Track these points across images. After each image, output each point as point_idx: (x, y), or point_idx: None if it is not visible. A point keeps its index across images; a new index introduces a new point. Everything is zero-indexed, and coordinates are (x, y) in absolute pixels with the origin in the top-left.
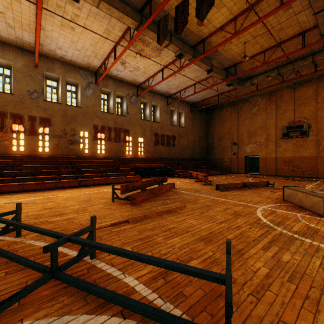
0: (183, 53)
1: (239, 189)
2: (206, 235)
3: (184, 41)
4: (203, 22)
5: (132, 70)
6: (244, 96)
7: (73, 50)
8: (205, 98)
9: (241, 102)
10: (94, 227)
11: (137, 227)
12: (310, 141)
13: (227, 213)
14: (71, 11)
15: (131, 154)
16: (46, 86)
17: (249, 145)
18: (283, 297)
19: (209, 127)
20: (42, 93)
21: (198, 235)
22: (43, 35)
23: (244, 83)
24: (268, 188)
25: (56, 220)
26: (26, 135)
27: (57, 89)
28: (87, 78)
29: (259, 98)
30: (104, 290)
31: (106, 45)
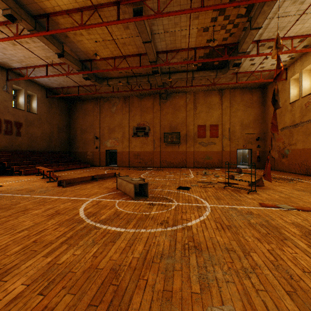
0: (17, 17)
1: (86, 182)
2: None
3: (19, 2)
4: None
5: None
6: (105, 95)
7: None
8: (64, 86)
9: (103, 99)
10: None
11: None
12: (150, 140)
13: (43, 215)
14: None
15: None
16: None
17: (110, 140)
18: None
19: (72, 119)
20: None
21: None
22: None
23: (102, 82)
24: (114, 178)
25: None
26: None
27: None
28: None
29: (118, 100)
30: None
31: None
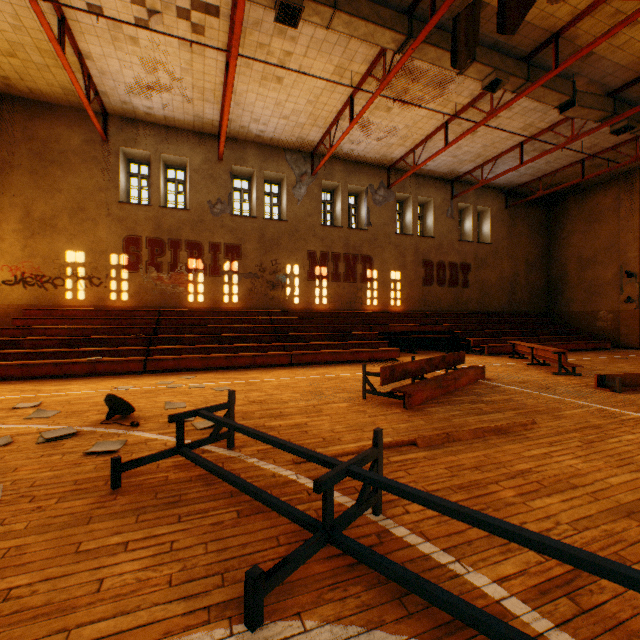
0: (502, 78)
1: None
2: (632, 502)
3: (504, 50)
4: None
5: (380, 137)
6: None
7: (277, 120)
8: (544, 174)
9: None
10: (379, 451)
11: (440, 458)
12: None
13: None
14: (279, 49)
15: (377, 304)
16: (233, 190)
17: None
18: None
19: (554, 240)
20: (228, 203)
21: (609, 499)
22: (232, 103)
23: None
24: None
25: (277, 425)
26: (206, 276)
27: (249, 194)
28: (297, 166)
29: None
30: (451, 597)
31: (335, 98)
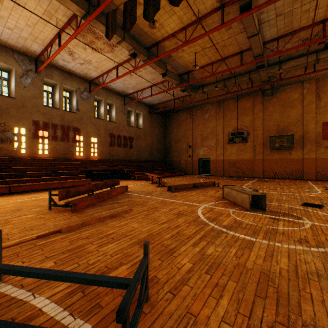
0: (137, 53)
1: (189, 190)
2: (144, 237)
3: (138, 41)
4: (155, 25)
5: (82, 63)
6: (198, 103)
7: (2, 28)
8: (162, 102)
9: (196, 108)
10: None
11: (71, 236)
12: (249, 146)
13: (171, 214)
14: None
15: (83, 155)
16: None
17: (202, 148)
18: (197, 289)
19: (167, 130)
20: None
21: (136, 238)
22: None
23: (197, 91)
24: (214, 187)
25: None
26: None
27: None
28: (24, 64)
29: (211, 106)
30: None
31: (48, 29)
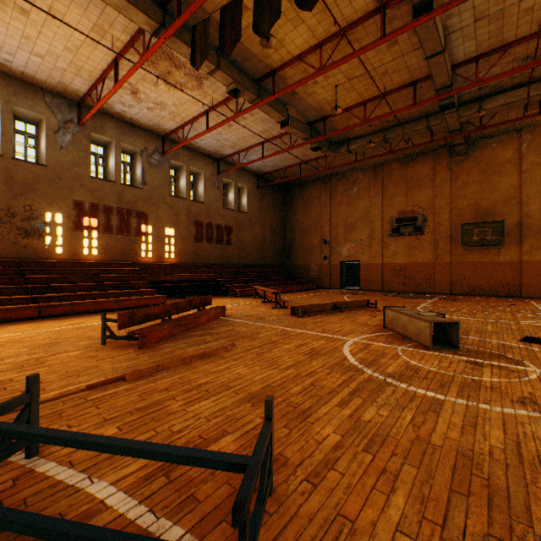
0: (240, 90)
1: (327, 313)
2: (258, 390)
3: (242, 69)
4: (271, 43)
5: (152, 107)
6: (339, 169)
7: (28, 55)
8: (280, 168)
9: (335, 177)
10: (35, 396)
11: (141, 387)
12: (426, 241)
13: (299, 353)
14: None
15: (152, 256)
16: None
17: (347, 245)
18: (351, 477)
19: (288, 215)
20: None
21: (246, 392)
22: None
23: (337, 149)
24: (367, 309)
25: None
26: None
27: None
28: (60, 111)
29: (361, 174)
30: (32, 517)
31: (98, 55)
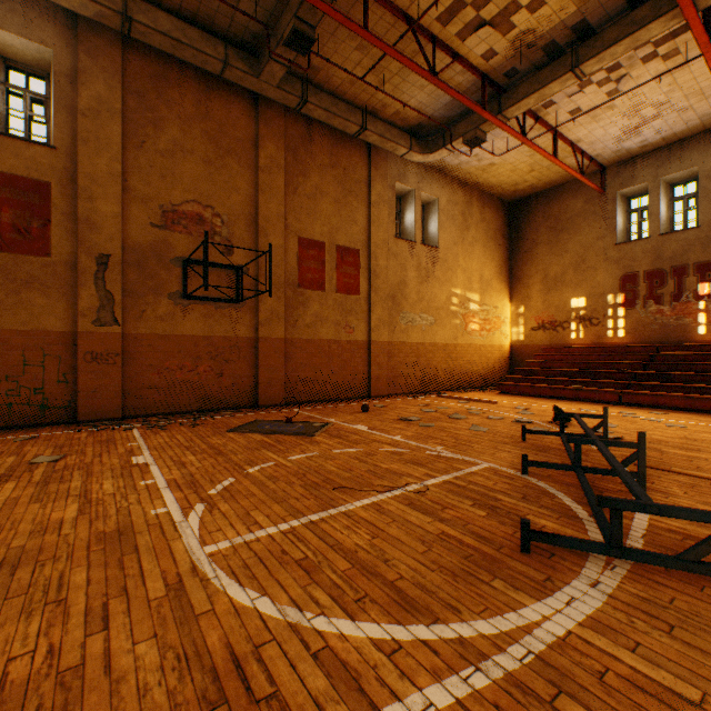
0: None
1: None
2: None
3: None
4: None
5: None
6: None
7: None
8: None
9: None
10: (640, 447)
11: None
12: None
13: None
14: None
15: None
16: None
17: None
18: None
19: None
20: None
21: None
22: None
23: None
24: None
25: (670, 452)
26: None
27: None
28: None
29: None
30: (588, 488)
31: None
